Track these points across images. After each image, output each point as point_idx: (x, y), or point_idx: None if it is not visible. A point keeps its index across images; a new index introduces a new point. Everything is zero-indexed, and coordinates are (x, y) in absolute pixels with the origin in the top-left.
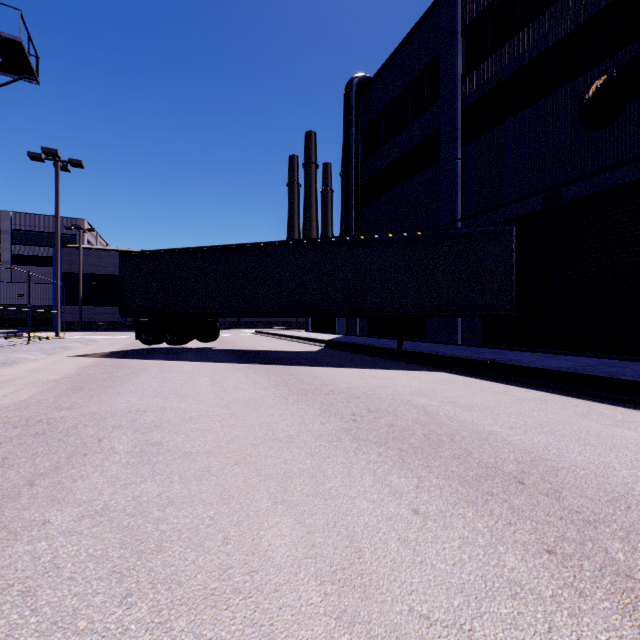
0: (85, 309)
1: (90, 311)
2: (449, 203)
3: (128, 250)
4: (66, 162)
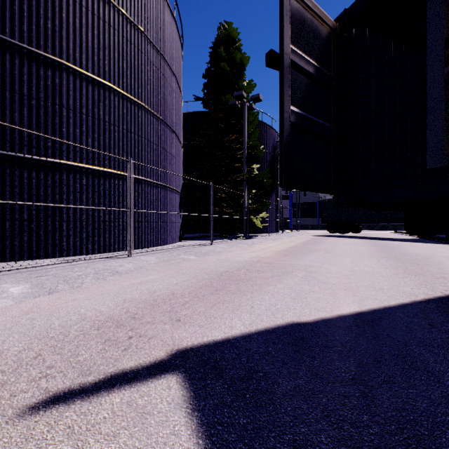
0: (301, 219)
1: (303, 220)
2: None
3: None
4: None
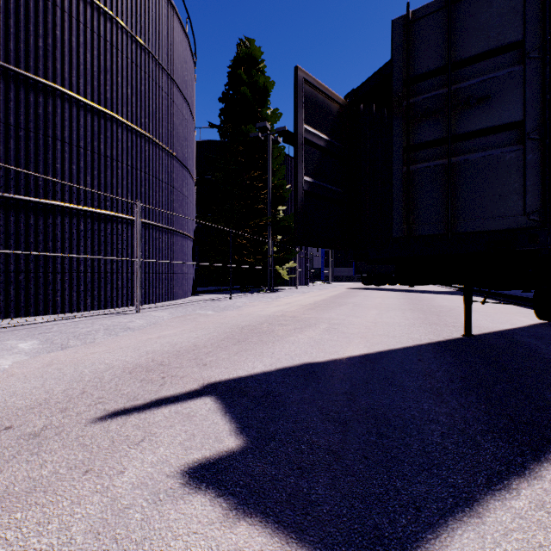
0: (334, 269)
1: (337, 270)
2: None
3: None
4: None
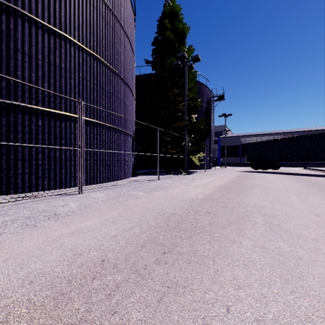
0: (227, 158)
1: (228, 159)
2: None
3: (241, 135)
4: (227, 115)
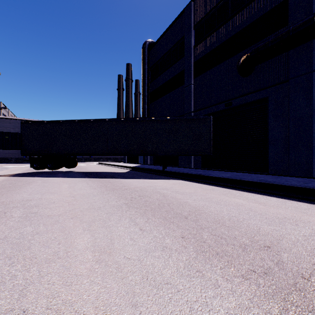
0: (1, 151)
1: (4, 152)
2: (188, 104)
3: (27, 119)
4: None
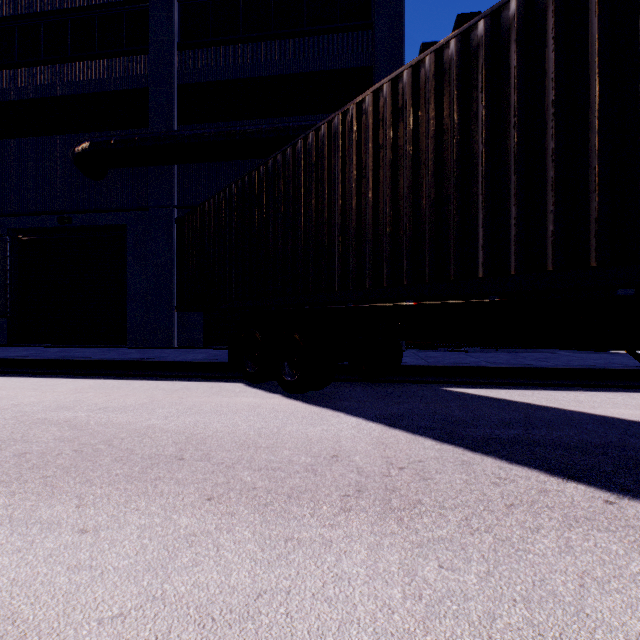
0: None
1: None
2: None
3: None
4: None
